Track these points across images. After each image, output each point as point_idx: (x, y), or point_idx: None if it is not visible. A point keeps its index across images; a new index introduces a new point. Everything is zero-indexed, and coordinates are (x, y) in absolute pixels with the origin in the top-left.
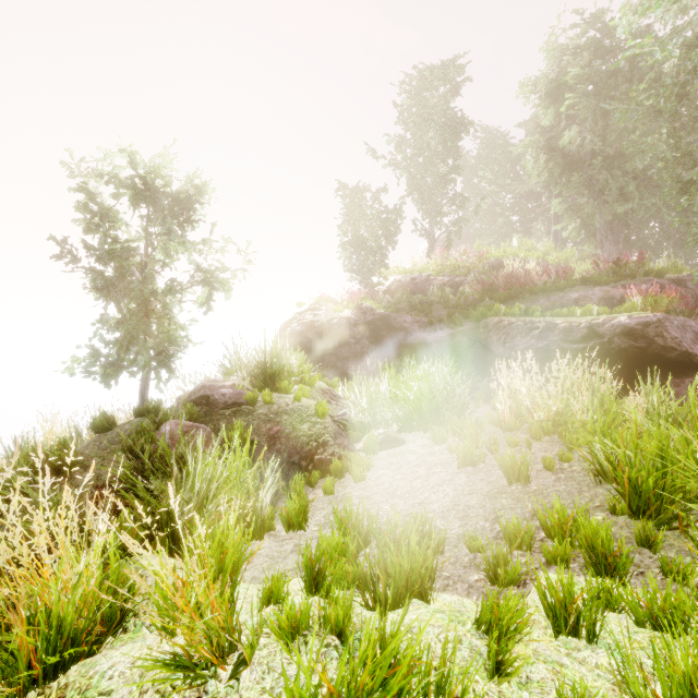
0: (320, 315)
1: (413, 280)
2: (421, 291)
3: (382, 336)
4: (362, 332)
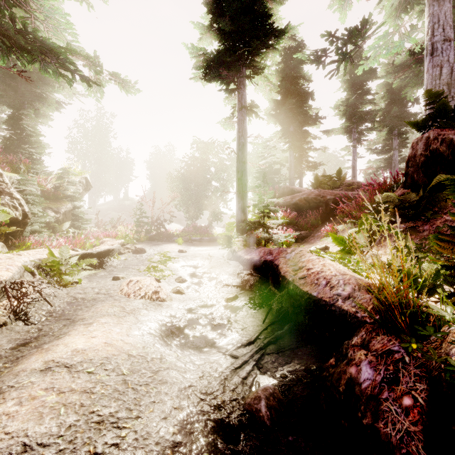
0: None
1: None
2: None
3: None
4: None
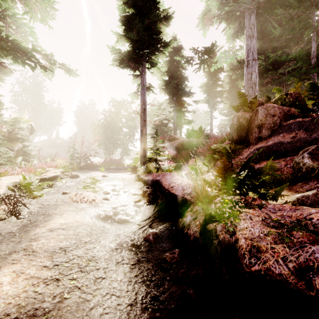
0: None
1: None
2: None
3: None
4: None
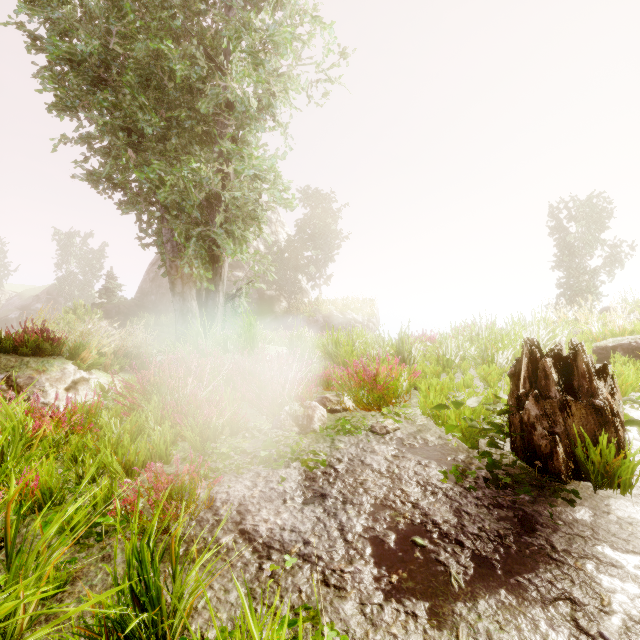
0: None
1: None
2: None
3: None
4: None
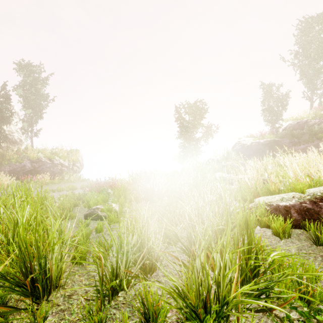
0: (247, 142)
1: (298, 123)
2: (301, 128)
3: (274, 149)
4: (265, 147)
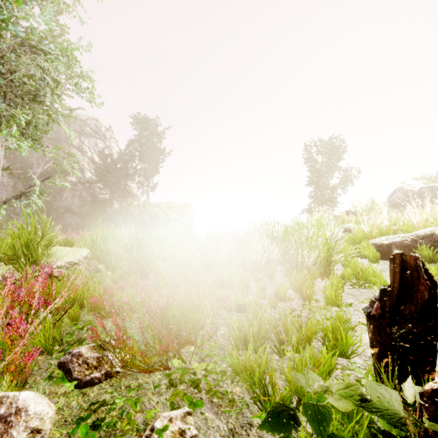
0: (414, 187)
1: None
2: None
3: None
4: None
